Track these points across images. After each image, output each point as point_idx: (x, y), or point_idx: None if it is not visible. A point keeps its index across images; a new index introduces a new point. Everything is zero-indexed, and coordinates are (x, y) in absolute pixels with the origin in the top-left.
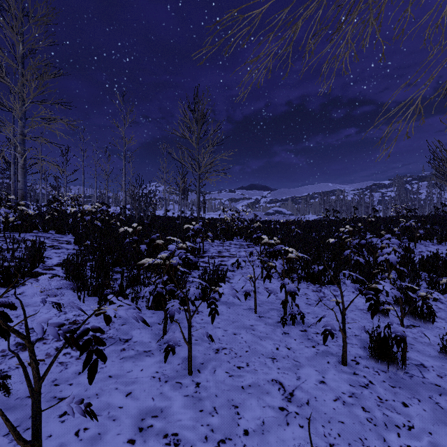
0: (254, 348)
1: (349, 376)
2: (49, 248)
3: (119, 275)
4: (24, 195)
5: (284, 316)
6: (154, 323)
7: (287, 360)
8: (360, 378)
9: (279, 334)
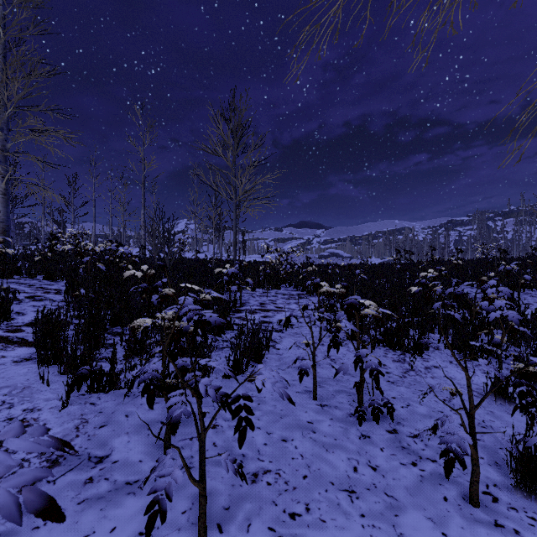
0: (317, 468)
1: (489, 532)
2: (27, 299)
3: (117, 339)
4: (5, 230)
5: (360, 405)
6: (155, 421)
7: (374, 494)
8: (510, 535)
9: (354, 438)
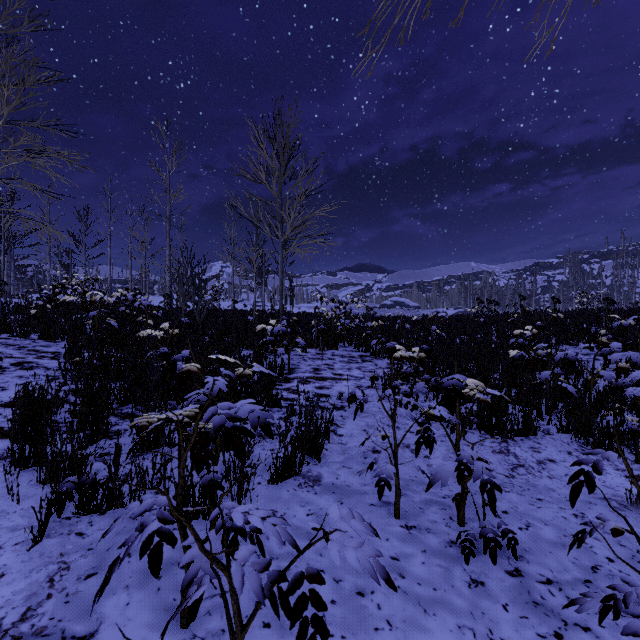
0: None
1: None
2: (12, 367)
3: (126, 423)
4: None
5: (464, 530)
6: (170, 562)
7: None
8: None
9: (461, 586)
